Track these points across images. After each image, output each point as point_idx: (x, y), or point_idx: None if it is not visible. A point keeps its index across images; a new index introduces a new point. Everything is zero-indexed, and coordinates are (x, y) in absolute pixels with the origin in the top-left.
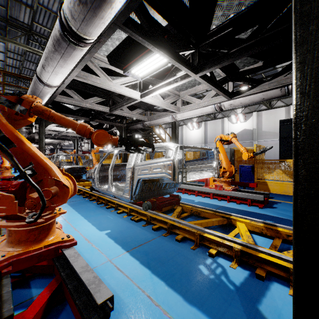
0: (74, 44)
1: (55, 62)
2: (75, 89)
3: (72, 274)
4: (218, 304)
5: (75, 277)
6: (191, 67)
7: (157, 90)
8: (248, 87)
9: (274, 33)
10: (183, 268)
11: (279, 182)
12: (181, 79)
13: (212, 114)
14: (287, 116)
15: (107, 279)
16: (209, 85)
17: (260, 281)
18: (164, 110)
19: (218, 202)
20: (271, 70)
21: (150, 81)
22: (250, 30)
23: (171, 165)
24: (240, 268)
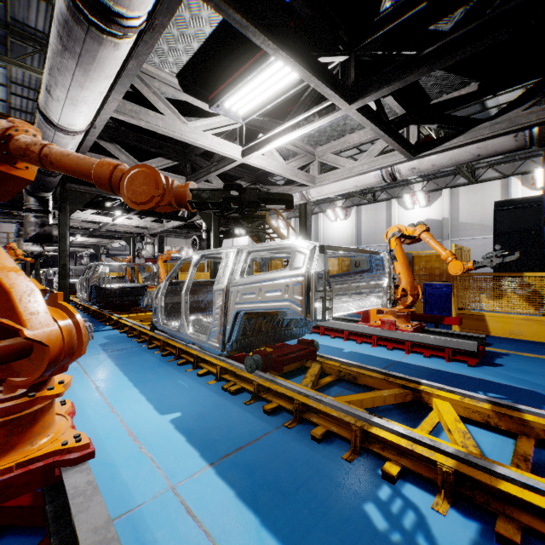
0: (98, 30)
1: (68, 77)
2: (122, 144)
3: (75, 542)
4: None
5: None
6: (341, 90)
7: (273, 141)
8: (449, 134)
9: (522, 3)
10: (329, 512)
11: (501, 315)
12: (319, 116)
13: (370, 194)
14: (504, 195)
15: (161, 541)
16: (375, 129)
17: None
18: (287, 182)
19: (387, 352)
20: (479, 112)
21: (260, 124)
22: (461, 12)
23: (301, 285)
24: (457, 513)
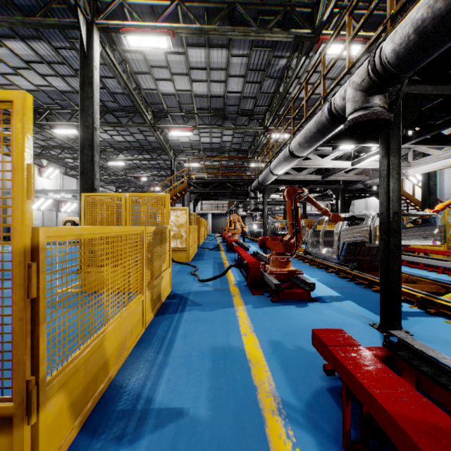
0: (296, 158)
1: (283, 165)
2: None
3: (297, 281)
4: (379, 310)
5: (298, 281)
6: None
7: (367, 159)
8: None
9: None
10: (366, 299)
11: None
12: None
13: None
14: None
15: (314, 292)
16: (429, 146)
17: (426, 314)
18: None
19: None
20: None
21: (360, 150)
22: None
23: (367, 230)
24: (418, 309)
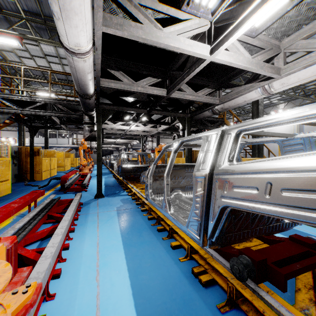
0: None
1: None
2: (127, 74)
3: None
4: None
5: None
6: None
7: (245, 22)
8: None
9: None
10: None
11: None
12: None
13: (312, 95)
14: None
15: None
16: None
17: None
18: (248, 81)
19: None
20: None
21: (229, 15)
22: None
23: None
24: None
